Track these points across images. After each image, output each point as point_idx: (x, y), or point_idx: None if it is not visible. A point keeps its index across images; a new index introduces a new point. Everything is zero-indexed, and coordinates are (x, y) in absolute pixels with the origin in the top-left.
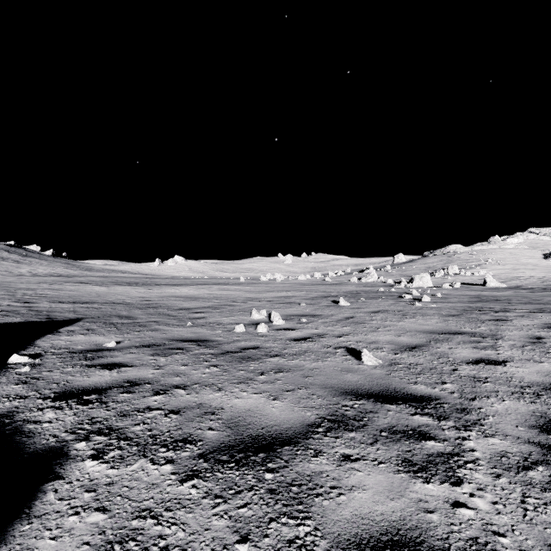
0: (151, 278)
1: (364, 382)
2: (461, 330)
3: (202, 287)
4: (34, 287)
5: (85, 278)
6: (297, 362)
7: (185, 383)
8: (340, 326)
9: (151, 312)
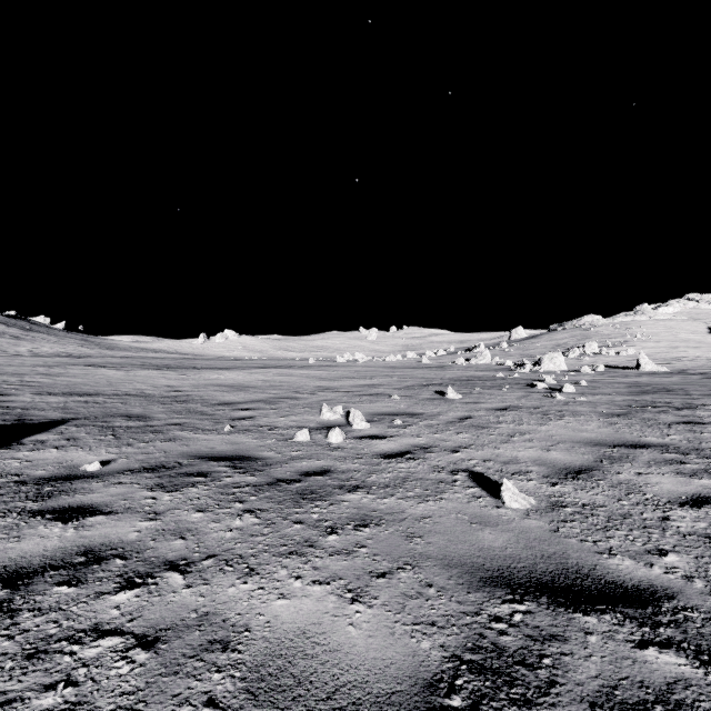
0: (190, 359)
1: (518, 551)
2: (642, 440)
3: (257, 372)
4: (25, 371)
5: (102, 359)
6: (393, 503)
7: (189, 556)
8: (453, 433)
9: (177, 408)
